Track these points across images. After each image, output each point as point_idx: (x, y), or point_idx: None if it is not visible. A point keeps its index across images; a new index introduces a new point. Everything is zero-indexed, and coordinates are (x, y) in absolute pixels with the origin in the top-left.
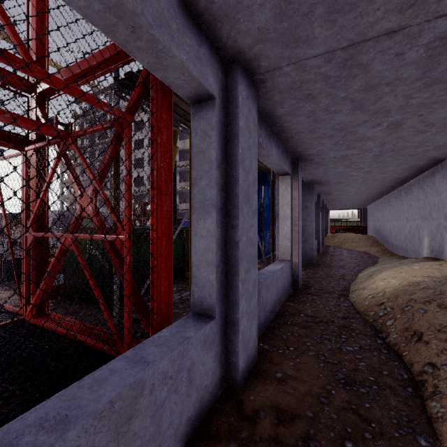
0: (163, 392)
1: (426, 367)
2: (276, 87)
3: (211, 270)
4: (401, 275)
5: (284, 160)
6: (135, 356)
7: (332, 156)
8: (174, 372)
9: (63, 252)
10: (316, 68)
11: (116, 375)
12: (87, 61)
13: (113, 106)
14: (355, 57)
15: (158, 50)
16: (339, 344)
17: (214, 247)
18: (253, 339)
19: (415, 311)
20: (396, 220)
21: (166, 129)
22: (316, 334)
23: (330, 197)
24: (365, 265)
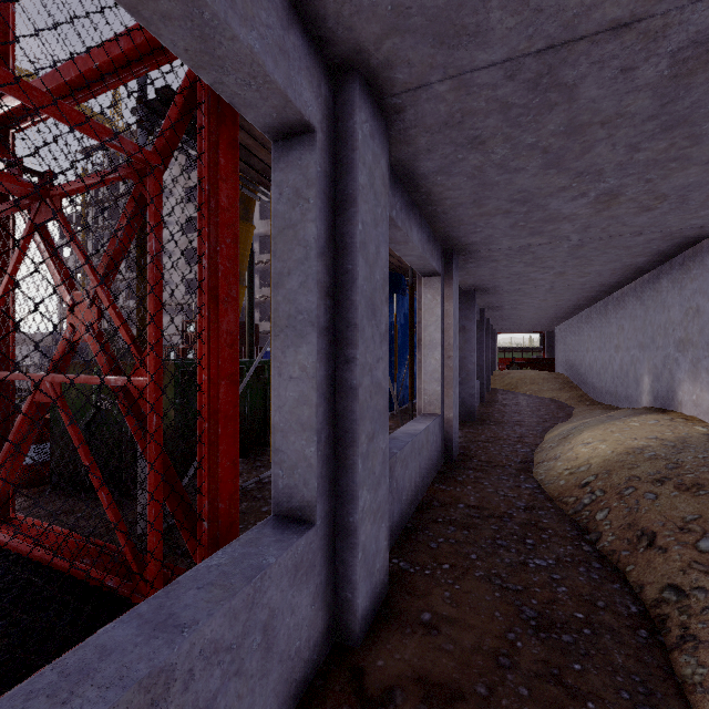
0: (211, 680)
1: (666, 593)
2: (422, 122)
3: (309, 439)
4: (614, 437)
5: (431, 252)
6: (158, 613)
7: (506, 246)
8: (236, 637)
9: (37, 407)
10: (490, 89)
11: (112, 660)
12: (83, 61)
13: (119, 132)
14: (555, 71)
15: (204, 23)
16: (522, 555)
17: (314, 397)
18: (381, 554)
19: (640, 496)
20: (599, 349)
21: (226, 185)
22: (485, 539)
23: (500, 313)
24: (554, 420)
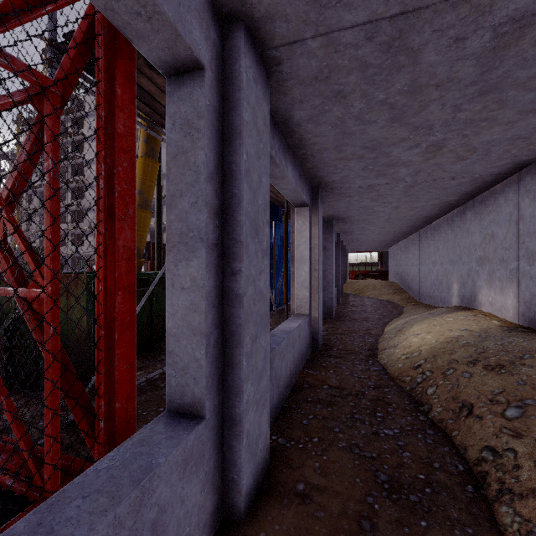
0: None
1: (484, 453)
2: (296, 74)
3: (199, 342)
4: (436, 329)
5: (302, 187)
6: (35, 532)
7: (358, 184)
8: None
9: None
10: (352, 48)
11: None
12: None
13: (4, 46)
14: (404, 36)
15: None
16: (374, 427)
17: (203, 306)
18: (263, 436)
19: (459, 375)
20: (421, 264)
21: (123, 113)
22: (345, 414)
23: (351, 237)
24: (391, 317)
